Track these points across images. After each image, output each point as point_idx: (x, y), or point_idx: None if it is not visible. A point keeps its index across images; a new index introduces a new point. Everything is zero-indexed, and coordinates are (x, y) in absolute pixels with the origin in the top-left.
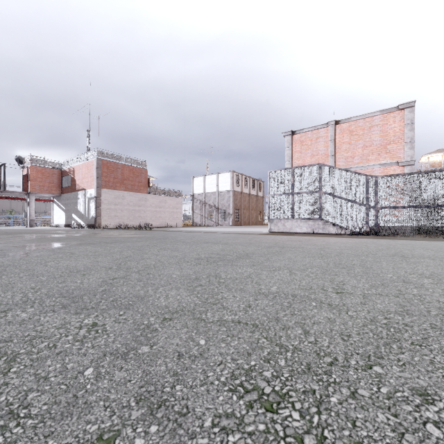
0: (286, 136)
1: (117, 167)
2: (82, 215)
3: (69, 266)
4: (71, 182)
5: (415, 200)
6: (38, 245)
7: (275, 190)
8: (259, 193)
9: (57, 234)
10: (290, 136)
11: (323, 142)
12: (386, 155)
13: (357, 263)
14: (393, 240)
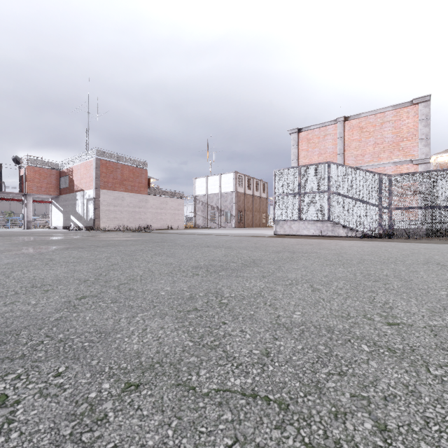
0: (292, 133)
1: (116, 167)
2: (80, 217)
3: (37, 277)
4: (69, 182)
5: (432, 200)
6: (19, 250)
7: (280, 190)
8: (263, 194)
9: (50, 236)
10: (296, 133)
11: (331, 140)
12: (399, 152)
13: (390, 273)
14: (412, 243)
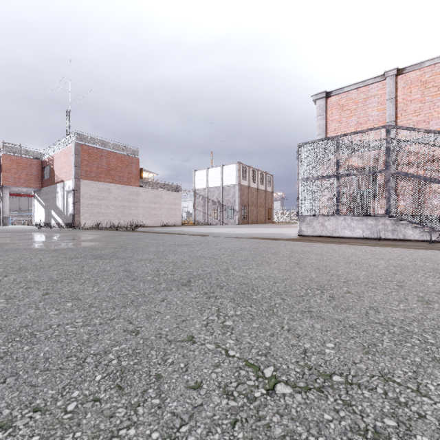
0: (317, 100)
1: (101, 154)
2: (60, 212)
3: None
4: (50, 173)
5: None
6: None
7: (307, 172)
8: (268, 188)
9: None
10: (323, 99)
11: (376, 103)
12: None
13: None
14: None
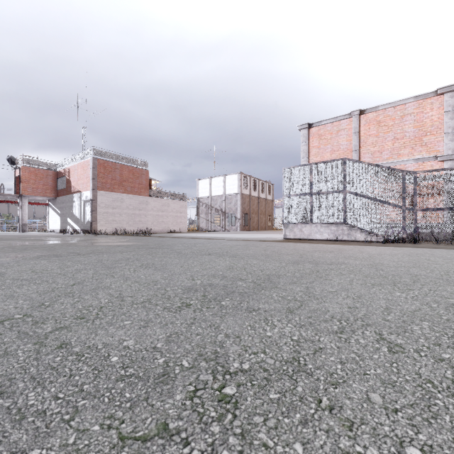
0: (301, 129)
1: (115, 167)
2: (77, 219)
3: None
4: (66, 183)
5: None
6: None
7: (290, 190)
8: (269, 196)
9: (37, 241)
10: (306, 129)
11: (345, 135)
12: (422, 148)
13: None
14: (450, 250)
